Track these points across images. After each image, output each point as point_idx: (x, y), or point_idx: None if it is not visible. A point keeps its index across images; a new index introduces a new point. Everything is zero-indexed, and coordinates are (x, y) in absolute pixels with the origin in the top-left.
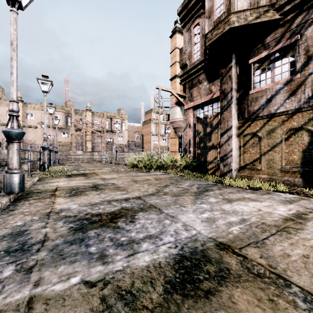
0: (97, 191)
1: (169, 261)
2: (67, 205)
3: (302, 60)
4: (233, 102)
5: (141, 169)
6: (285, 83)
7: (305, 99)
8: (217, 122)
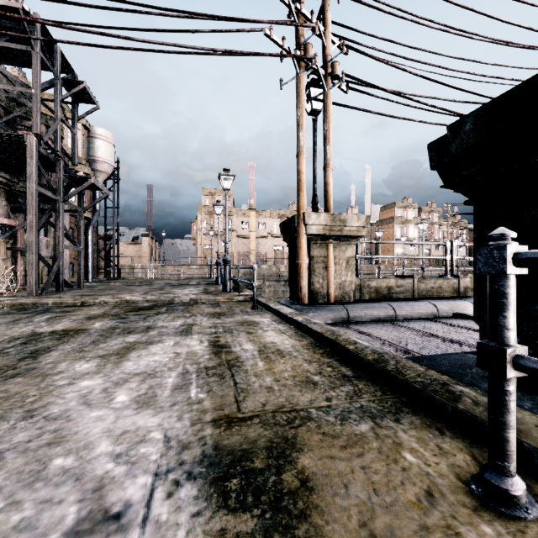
0: None
1: None
2: None
3: None
4: None
5: None
6: None
7: None
8: None
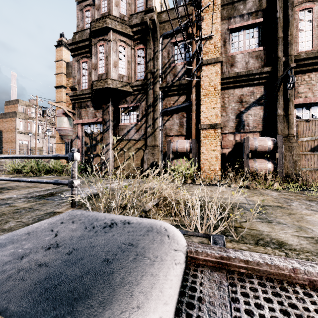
0: (13, 190)
1: (87, 196)
2: (7, 196)
3: (141, 116)
4: (110, 128)
5: (26, 174)
6: (135, 125)
7: (142, 135)
8: (100, 138)
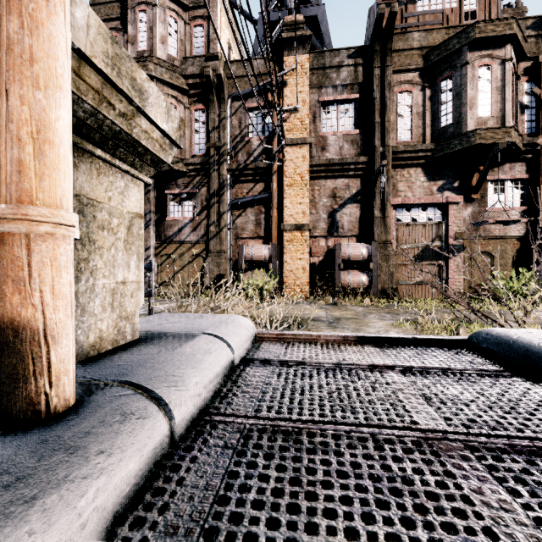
0: None
1: None
2: None
3: (200, 208)
4: (152, 224)
5: None
6: (191, 220)
7: (201, 235)
8: None
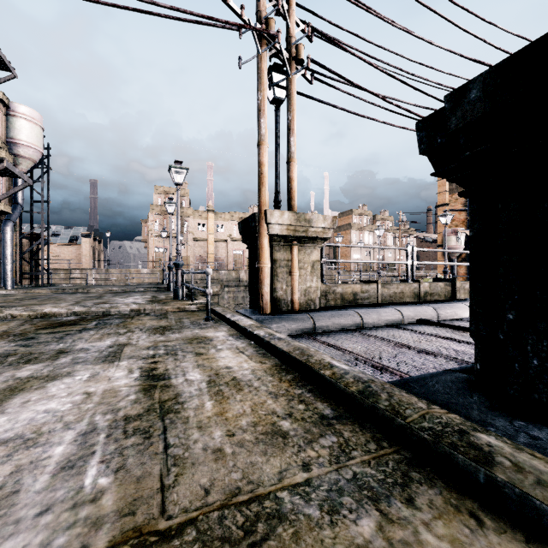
0: None
1: None
2: None
3: None
4: None
5: None
6: None
7: None
8: None
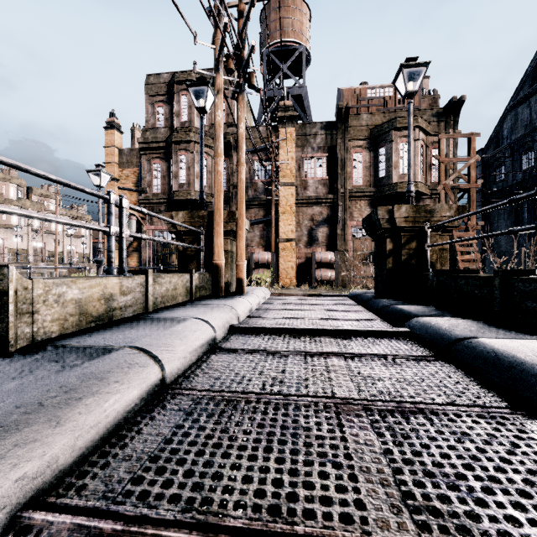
0: None
1: None
2: None
3: None
4: None
5: None
6: None
7: None
8: (176, 247)
